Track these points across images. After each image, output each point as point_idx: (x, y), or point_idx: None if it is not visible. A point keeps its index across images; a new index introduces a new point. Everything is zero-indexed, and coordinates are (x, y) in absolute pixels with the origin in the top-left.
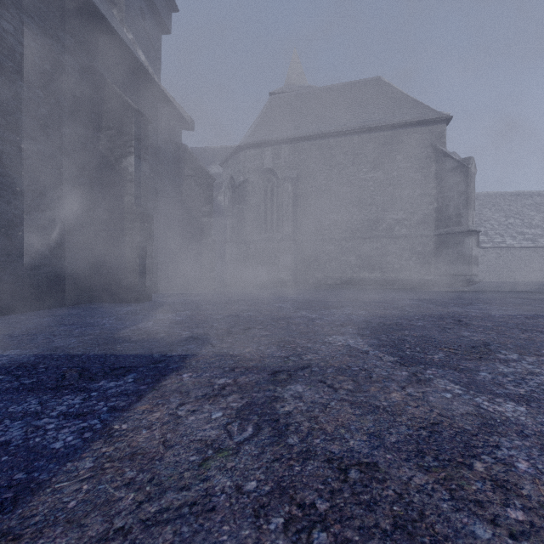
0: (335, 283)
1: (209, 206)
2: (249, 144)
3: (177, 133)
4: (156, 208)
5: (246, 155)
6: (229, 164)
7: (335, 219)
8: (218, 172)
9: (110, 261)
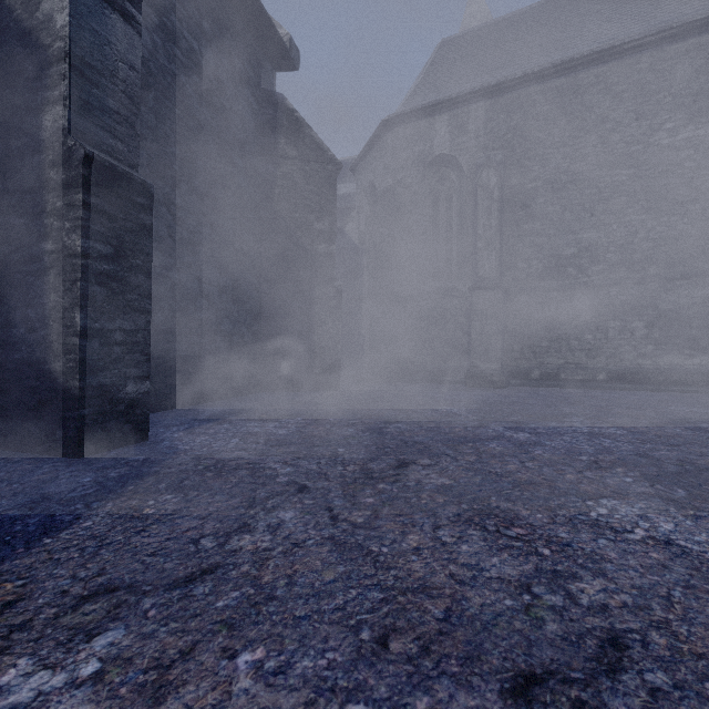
0: (594, 378)
1: (328, 219)
2: (404, 112)
3: (264, 73)
4: (212, 215)
5: (399, 137)
6: (367, 162)
7: (591, 242)
8: (347, 193)
9: (11, 320)
